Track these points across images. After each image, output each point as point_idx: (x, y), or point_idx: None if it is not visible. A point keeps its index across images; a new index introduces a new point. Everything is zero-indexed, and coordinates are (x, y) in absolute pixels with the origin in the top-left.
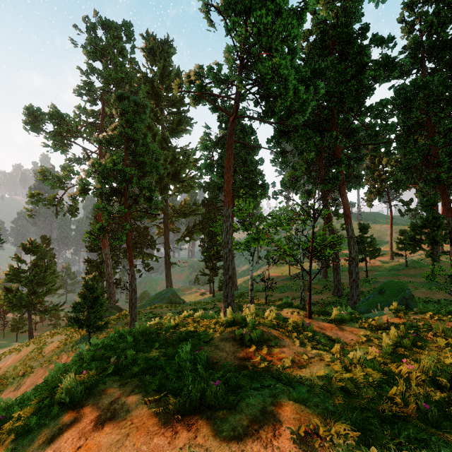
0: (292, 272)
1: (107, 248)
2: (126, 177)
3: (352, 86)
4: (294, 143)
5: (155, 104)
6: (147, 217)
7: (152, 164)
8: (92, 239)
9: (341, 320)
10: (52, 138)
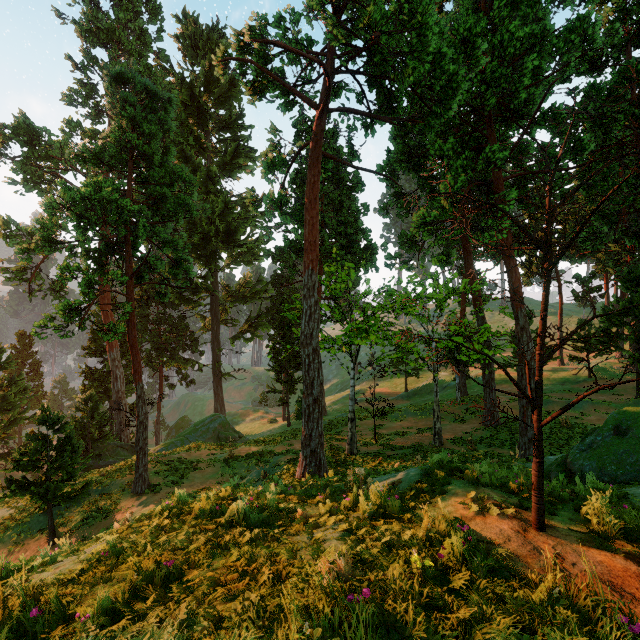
0: (410, 386)
1: (116, 351)
2: (124, 217)
3: (531, 61)
4: (421, 176)
5: (196, 125)
6: (184, 302)
7: (176, 199)
8: (59, 331)
9: (623, 533)
10: (21, 169)
